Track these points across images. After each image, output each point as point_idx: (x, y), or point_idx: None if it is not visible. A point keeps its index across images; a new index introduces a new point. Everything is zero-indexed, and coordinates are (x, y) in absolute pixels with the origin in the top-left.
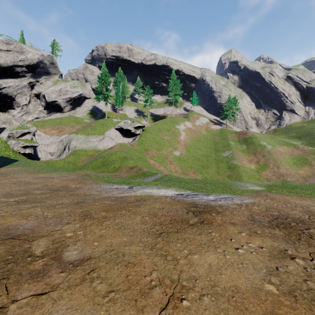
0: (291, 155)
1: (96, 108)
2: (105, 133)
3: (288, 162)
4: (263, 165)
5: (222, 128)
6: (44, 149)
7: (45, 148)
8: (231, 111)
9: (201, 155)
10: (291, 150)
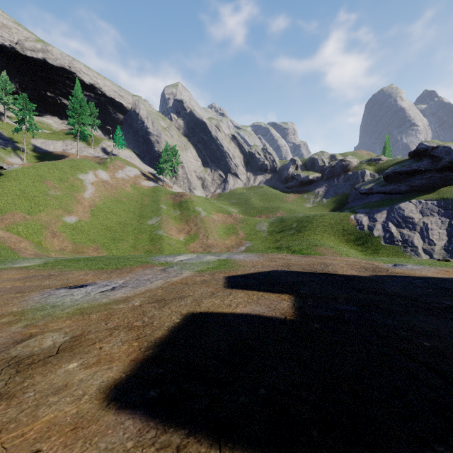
0: (223, 224)
1: None
2: None
3: (218, 232)
4: (193, 235)
5: (156, 185)
6: None
7: None
8: (168, 165)
9: (115, 222)
10: (225, 218)
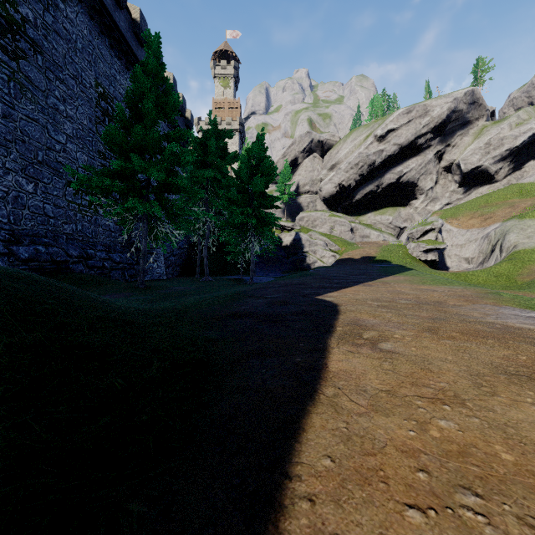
0: None
1: None
2: None
3: None
4: None
5: None
6: (455, 253)
7: (457, 252)
8: None
9: None
10: None
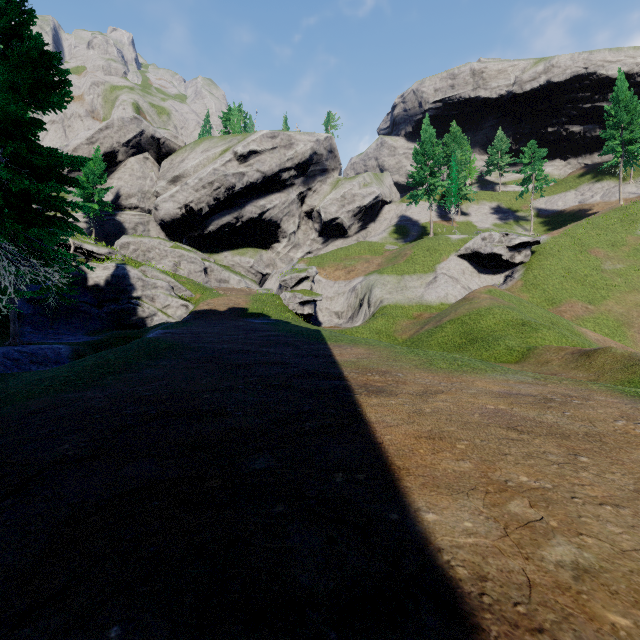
0: None
1: (406, 218)
2: (436, 268)
3: None
4: None
5: None
6: (326, 307)
7: (328, 305)
8: None
9: None
10: None
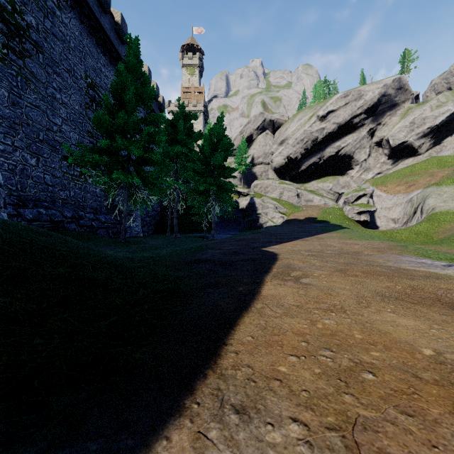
0: None
1: None
2: None
3: None
4: None
5: None
6: (384, 215)
7: (385, 213)
8: None
9: None
10: None
